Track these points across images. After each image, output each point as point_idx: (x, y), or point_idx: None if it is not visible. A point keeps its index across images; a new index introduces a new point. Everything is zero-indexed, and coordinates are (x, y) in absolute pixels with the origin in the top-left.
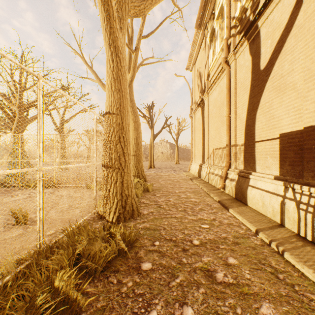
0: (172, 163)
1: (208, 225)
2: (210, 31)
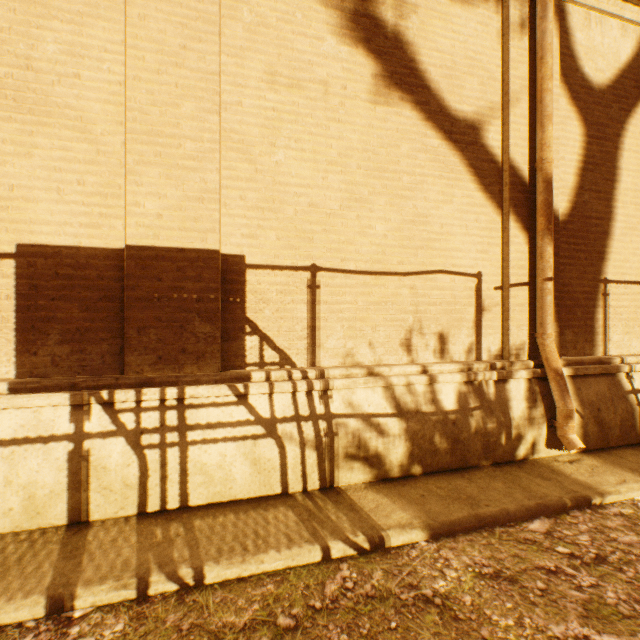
0: None
1: None
2: None
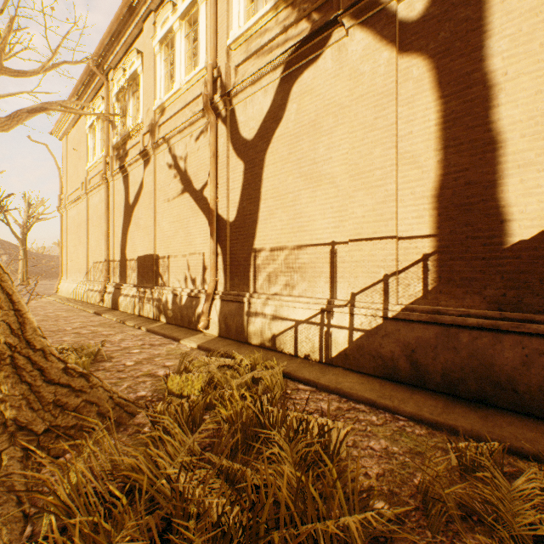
0: None
1: (81, 323)
2: (90, 123)
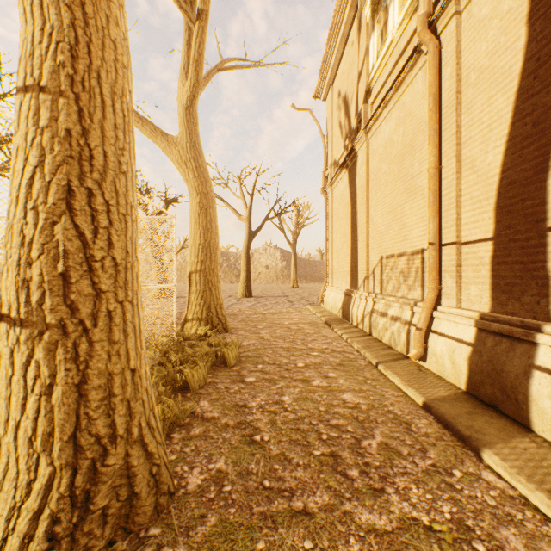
0: (285, 286)
1: None
2: None
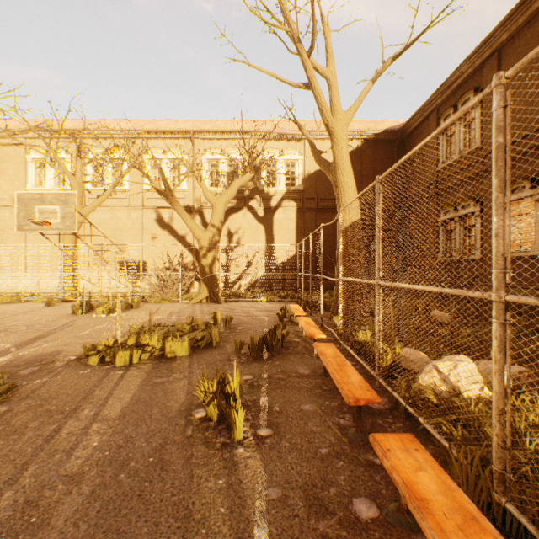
0: None
1: None
2: (37, 156)
